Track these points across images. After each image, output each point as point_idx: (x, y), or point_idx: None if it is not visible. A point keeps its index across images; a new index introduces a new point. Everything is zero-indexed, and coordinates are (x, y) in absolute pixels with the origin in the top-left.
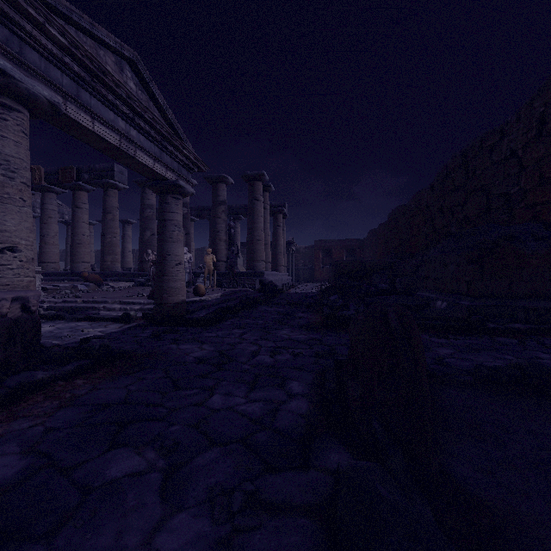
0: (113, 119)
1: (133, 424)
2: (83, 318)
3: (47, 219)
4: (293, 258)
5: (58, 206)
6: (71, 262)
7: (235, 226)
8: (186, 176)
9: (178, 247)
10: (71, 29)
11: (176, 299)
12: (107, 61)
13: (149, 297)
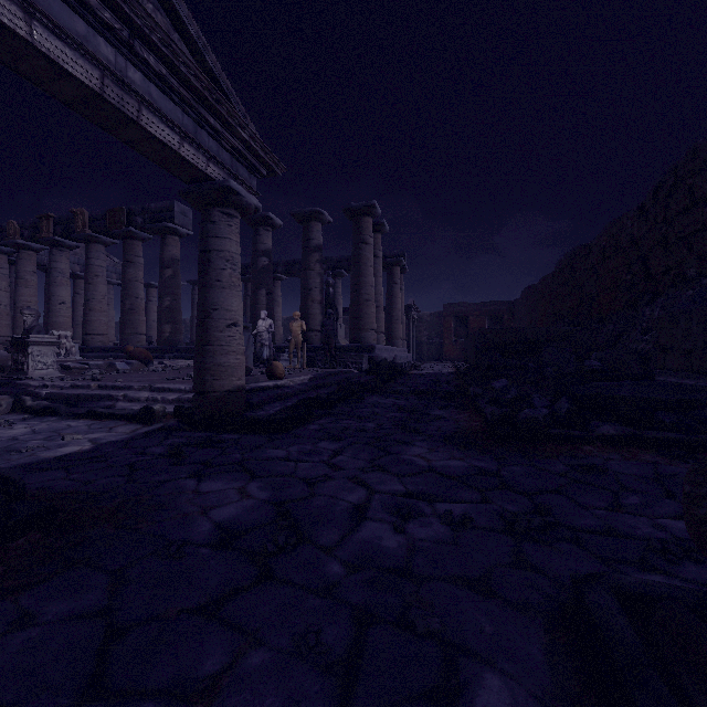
0: (84, 34)
1: None
2: (85, 413)
3: (93, 277)
4: (413, 329)
5: (114, 264)
6: (120, 333)
7: (335, 286)
8: (246, 179)
9: (231, 297)
10: None
11: (228, 384)
12: None
13: None
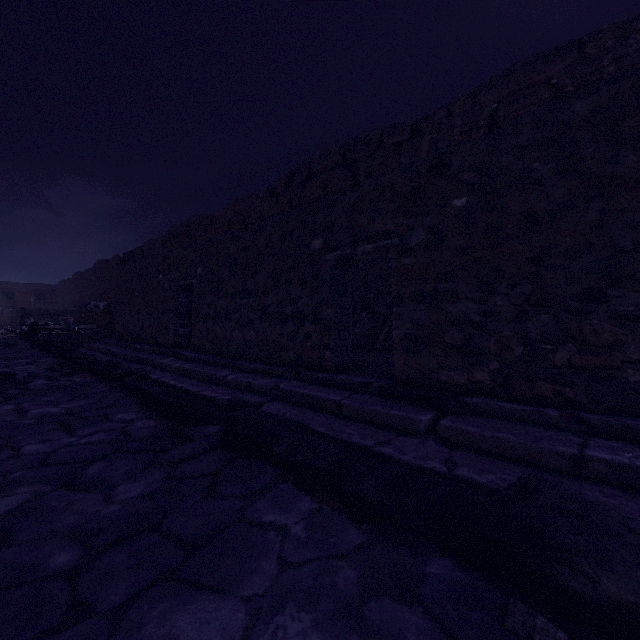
0: None
1: None
2: None
3: None
4: None
5: None
6: None
7: None
8: None
9: None
10: None
11: None
12: None
13: None
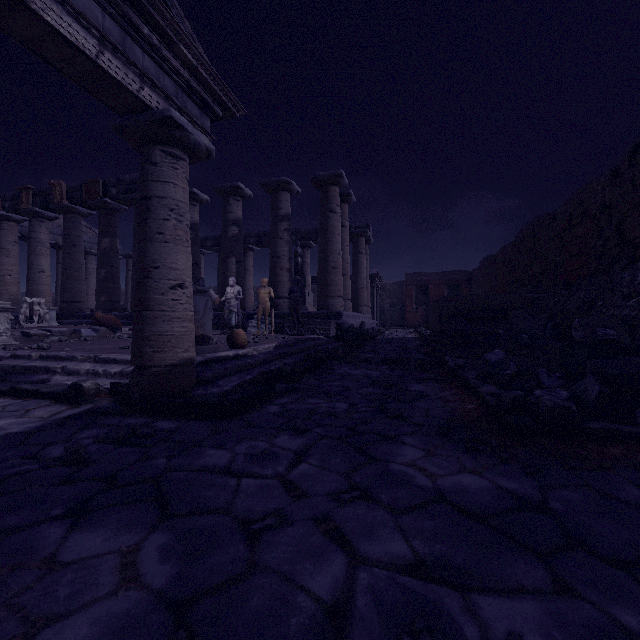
0: None
1: None
2: (7, 390)
3: (70, 247)
4: (377, 297)
5: (96, 236)
6: (96, 300)
7: (304, 256)
8: (197, 118)
9: (176, 253)
10: None
11: (171, 357)
12: None
13: None
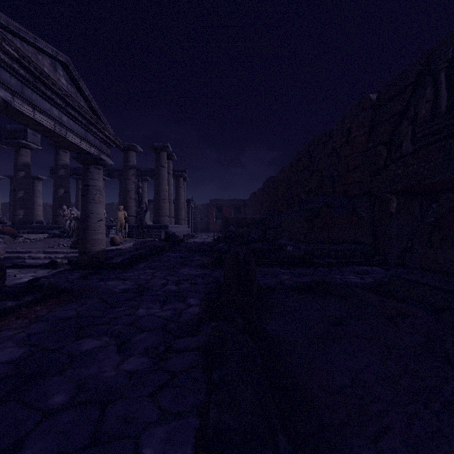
0: (49, 108)
1: (88, 327)
2: (11, 266)
3: None
4: (192, 213)
5: None
6: None
7: (143, 186)
8: (106, 150)
9: (100, 207)
10: (17, 40)
11: (98, 248)
12: (44, 63)
13: (71, 247)
